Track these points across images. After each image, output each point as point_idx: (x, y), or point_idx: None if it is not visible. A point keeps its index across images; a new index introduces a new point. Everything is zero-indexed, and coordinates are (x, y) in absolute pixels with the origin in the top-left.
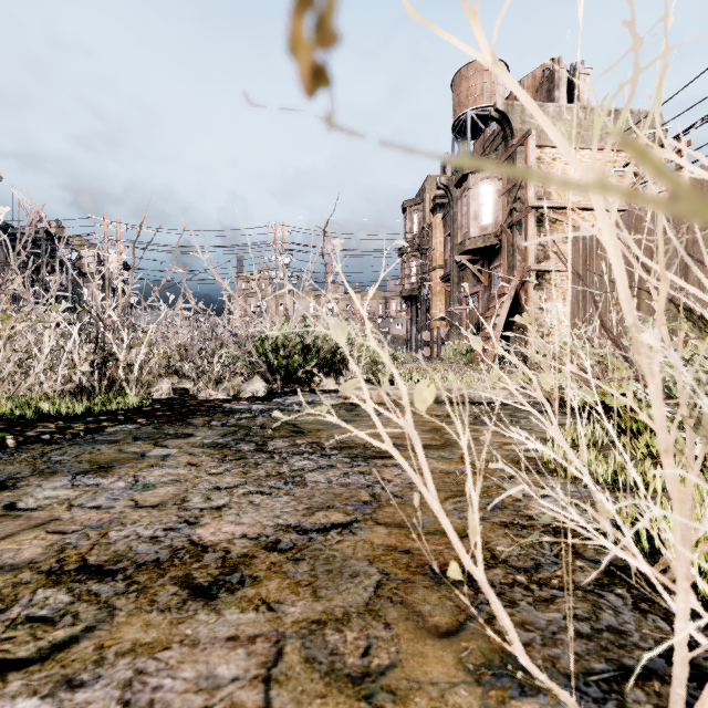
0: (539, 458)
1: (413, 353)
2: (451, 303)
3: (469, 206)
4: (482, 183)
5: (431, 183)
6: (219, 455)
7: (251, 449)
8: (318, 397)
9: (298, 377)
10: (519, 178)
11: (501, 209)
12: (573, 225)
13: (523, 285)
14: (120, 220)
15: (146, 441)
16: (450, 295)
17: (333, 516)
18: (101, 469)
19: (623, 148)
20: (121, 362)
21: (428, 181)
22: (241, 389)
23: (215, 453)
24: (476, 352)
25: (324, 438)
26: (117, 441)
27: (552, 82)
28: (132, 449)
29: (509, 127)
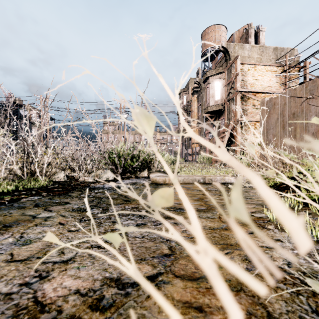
0: (263, 217)
1: (287, 140)
2: (201, 136)
3: (209, 91)
4: (216, 80)
5: (192, 81)
6: (79, 216)
7: (99, 212)
8: (110, 213)
9: (129, 170)
10: (233, 78)
11: (224, 93)
12: (257, 100)
13: (235, 128)
14: (48, 97)
15: (40, 207)
16: (201, 132)
17: (144, 268)
18: (4, 228)
19: (280, 65)
20: (36, 163)
21: (190, 81)
22: (101, 176)
23: (77, 215)
24: (213, 158)
25: (141, 205)
26: (24, 207)
27: (247, 34)
28: (30, 213)
29: (228, 55)
